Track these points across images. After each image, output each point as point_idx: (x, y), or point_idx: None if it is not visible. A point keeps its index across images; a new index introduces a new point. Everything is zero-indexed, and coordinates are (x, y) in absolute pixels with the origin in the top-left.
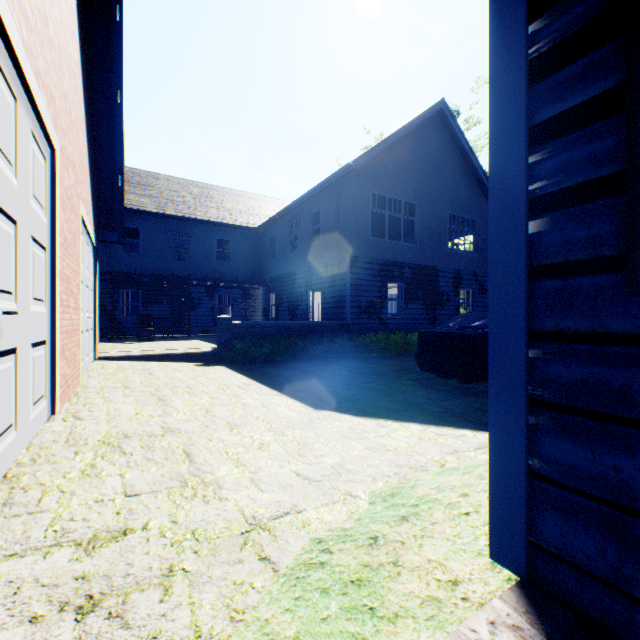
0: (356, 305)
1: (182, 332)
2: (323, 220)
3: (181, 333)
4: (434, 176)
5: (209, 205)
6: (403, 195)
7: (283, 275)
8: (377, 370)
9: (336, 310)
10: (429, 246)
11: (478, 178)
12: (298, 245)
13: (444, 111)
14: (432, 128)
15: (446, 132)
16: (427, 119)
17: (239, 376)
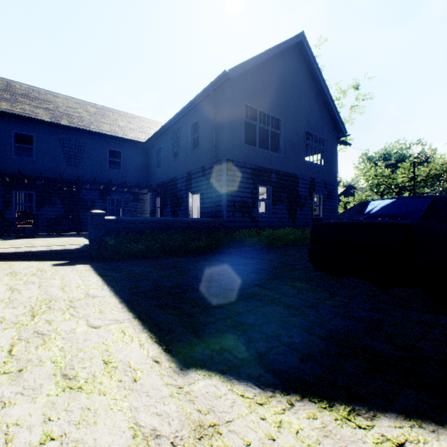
0: (231, 204)
1: (76, 230)
2: (201, 129)
3: (75, 231)
4: (295, 98)
5: (103, 121)
6: (271, 110)
7: (167, 181)
8: (258, 266)
9: (213, 209)
10: (291, 156)
11: (327, 105)
12: (179, 154)
13: (303, 43)
14: (293, 58)
15: (304, 63)
16: (289, 49)
17: (93, 280)
